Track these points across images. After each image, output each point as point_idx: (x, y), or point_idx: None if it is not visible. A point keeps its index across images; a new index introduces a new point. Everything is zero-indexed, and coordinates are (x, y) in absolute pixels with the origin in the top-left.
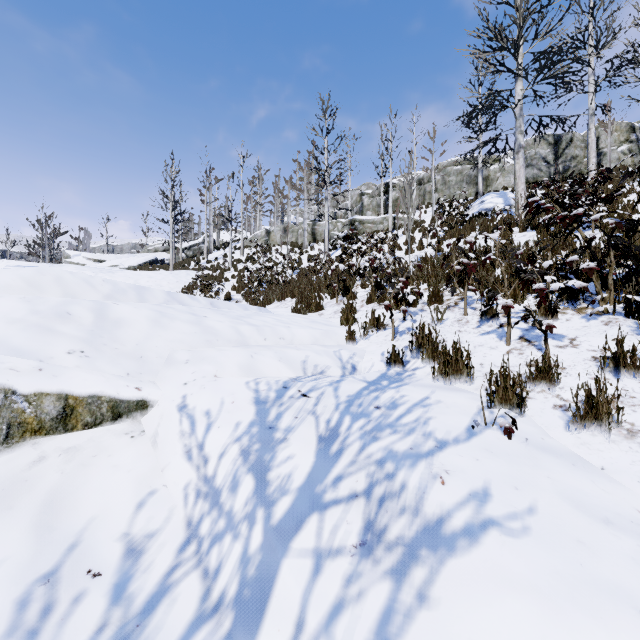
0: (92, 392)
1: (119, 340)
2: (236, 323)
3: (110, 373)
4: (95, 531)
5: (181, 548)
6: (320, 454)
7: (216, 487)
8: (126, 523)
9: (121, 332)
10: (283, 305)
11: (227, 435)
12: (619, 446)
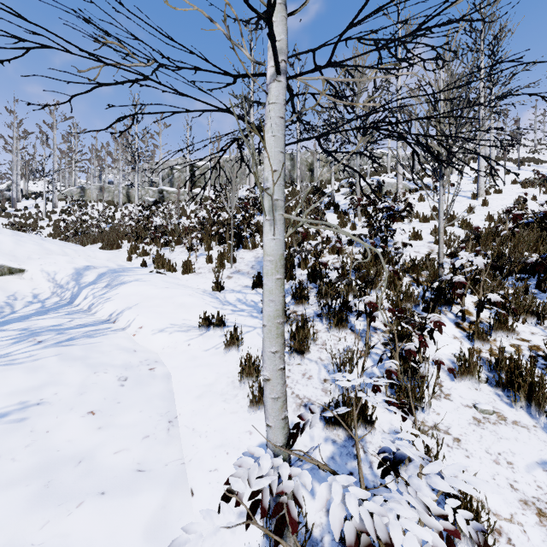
0: (0, 263)
1: (1, 248)
2: (62, 248)
3: (3, 259)
4: (21, 292)
5: (52, 295)
6: (98, 277)
7: (61, 285)
8: (31, 291)
9: (0, 245)
10: (95, 246)
11: (64, 275)
12: (190, 276)
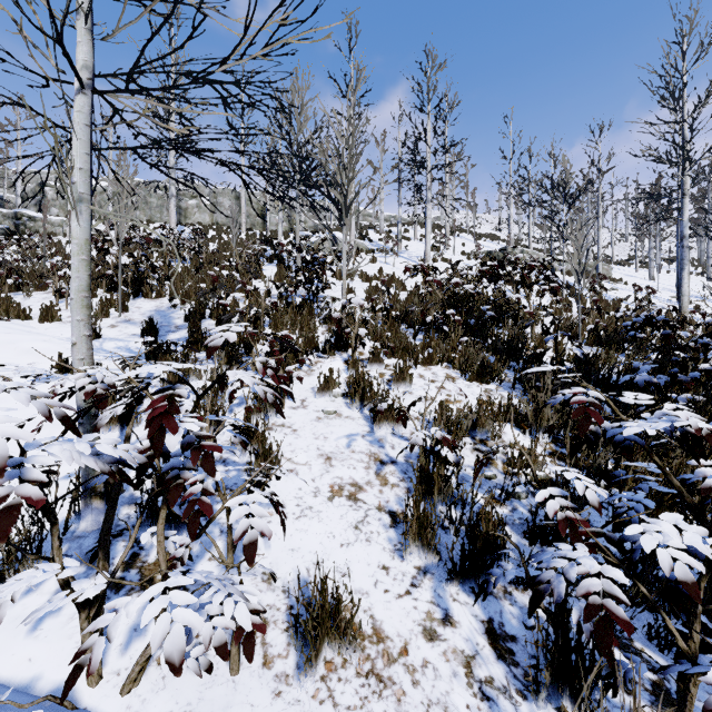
0: None
1: None
2: None
3: None
4: None
5: None
6: None
7: None
8: None
9: None
10: None
11: None
12: (53, 324)
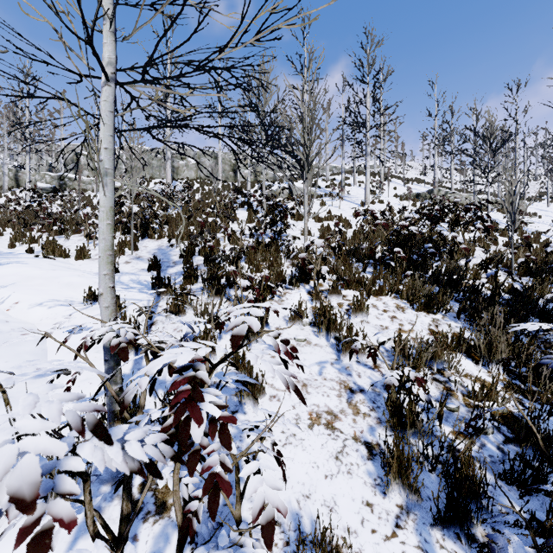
0: None
1: None
2: None
3: None
4: None
5: None
6: None
7: None
8: None
9: None
10: None
11: None
12: (85, 261)
